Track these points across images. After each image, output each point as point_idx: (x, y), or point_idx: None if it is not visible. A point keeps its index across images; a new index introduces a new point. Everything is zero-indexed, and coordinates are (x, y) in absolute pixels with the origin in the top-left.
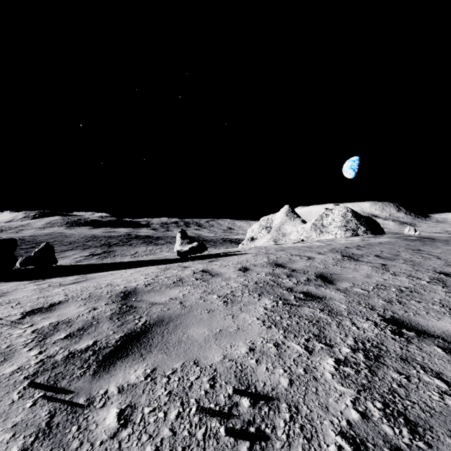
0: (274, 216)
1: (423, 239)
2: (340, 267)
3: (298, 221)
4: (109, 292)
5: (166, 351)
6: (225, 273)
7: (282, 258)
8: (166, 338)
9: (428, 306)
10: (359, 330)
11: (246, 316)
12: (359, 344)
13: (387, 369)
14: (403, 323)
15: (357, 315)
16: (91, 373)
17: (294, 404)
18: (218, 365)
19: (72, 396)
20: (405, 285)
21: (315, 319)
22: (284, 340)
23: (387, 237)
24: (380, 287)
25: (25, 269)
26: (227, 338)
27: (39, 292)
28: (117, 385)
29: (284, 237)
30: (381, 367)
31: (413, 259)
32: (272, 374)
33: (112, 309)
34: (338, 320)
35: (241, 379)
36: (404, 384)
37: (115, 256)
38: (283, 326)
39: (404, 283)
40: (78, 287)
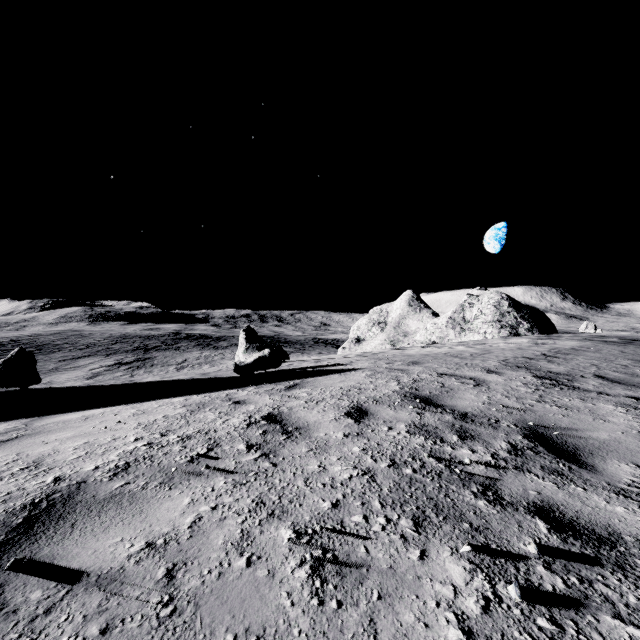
0: (390, 306)
1: (633, 341)
2: (556, 406)
3: (427, 314)
4: None
5: None
6: (316, 424)
7: (427, 383)
8: None
9: None
10: None
11: None
12: None
13: None
14: None
15: None
16: None
17: None
18: None
19: None
20: None
21: None
22: None
23: (569, 338)
24: None
25: None
26: None
27: None
28: None
29: (406, 338)
30: None
31: None
32: None
33: None
34: None
35: None
36: None
37: (152, 366)
38: None
39: None
40: None
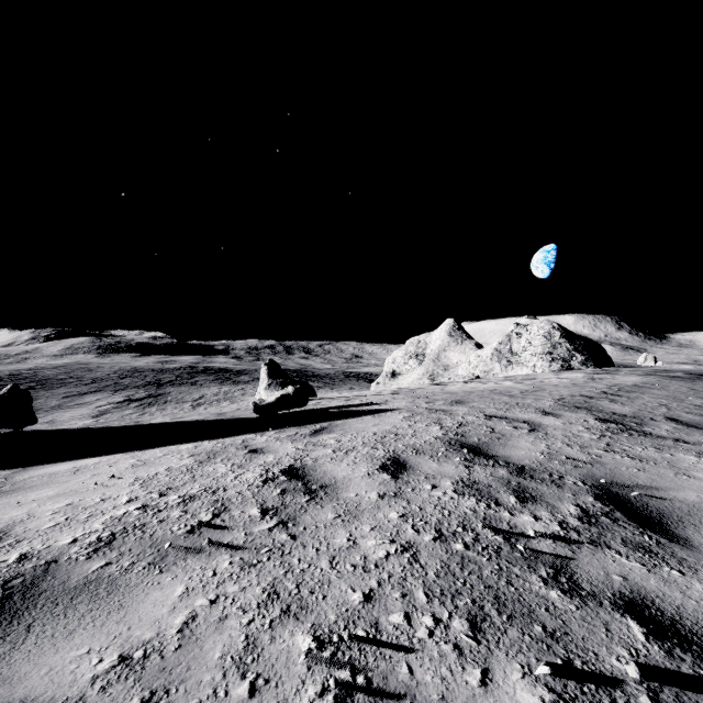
0: (429, 337)
1: (701, 377)
2: (628, 458)
3: (469, 345)
4: None
5: None
6: (345, 481)
7: (474, 428)
8: None
9: None
10: None
11: None
12: None
13: None
14: None
15: None
16: None
17: None
18: None
19: None
20: None
21: None
22: None
23: (629, 372)
24: None
25: None
26: None
27: None
28: None
29: (446, 372)
30: None
31: None
32: None
33: None
34: None
35: None
36: None
37: (166, 403)
38: None
39: None
40: None
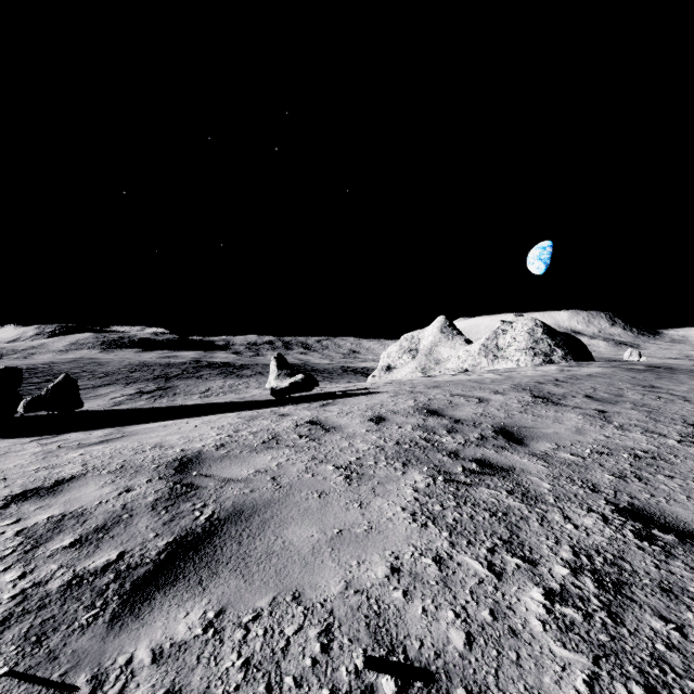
0: (422, 333)
1: (655, 368)
2: (531, 415)
3: (459, 341)
4: (156, 458)
5: (245, 574)
6: (346, 425)
7: (438, 401)
8: (246, 547)
9: (687, 484)
10: (578, 530)
11: (383, 503)
12: (582, 560)
13: (640, 611)
14: (651, 518)
15: (571, 502)
16: (108, 620)
17: (478, 688)
18: (337, 602)
19: (65, 670)
20: (642, 446)
21: (500, 510)
22: (451, 551)
23: (598, 365)
24: (602, 450)
25: (30, 417)
26: (351, 547)
27: (42, 457)
28: (151, 646)
29: (437, 366)
30: (629, 606)
31: (646, 402)
32: (434, 622)
33: (158, 489)
34: (540, 512)
35: (378, 632)
36: (676, 643)
37: (175, 395)
38: (447, 523)
39: (640, 444)
40: (107, 449)
